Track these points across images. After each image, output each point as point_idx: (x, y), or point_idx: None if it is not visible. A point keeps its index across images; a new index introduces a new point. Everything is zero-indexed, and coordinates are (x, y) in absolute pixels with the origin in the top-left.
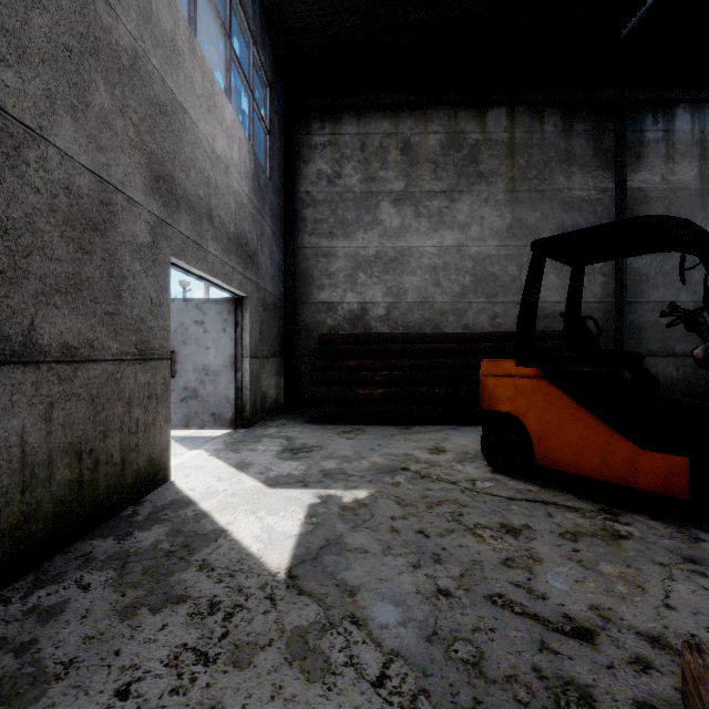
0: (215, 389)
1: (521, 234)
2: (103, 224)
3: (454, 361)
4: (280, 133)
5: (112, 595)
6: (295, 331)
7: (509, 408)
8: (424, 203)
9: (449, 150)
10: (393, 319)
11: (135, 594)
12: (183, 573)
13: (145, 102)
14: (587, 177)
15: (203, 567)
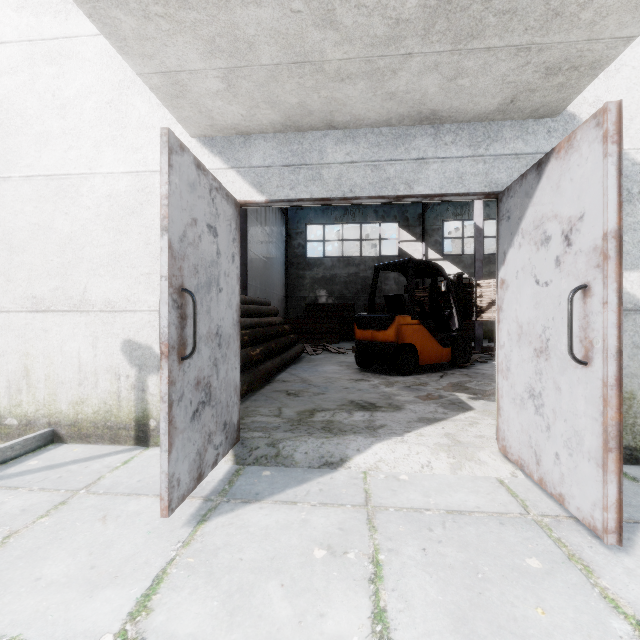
0: (226, 373)
1: None
2: None
3: (256, 320)
4: None
5: None
6: None
7: (411, 340)
8: None
9: None
10: None
11: None
12: None
13: None
14: None
15: None
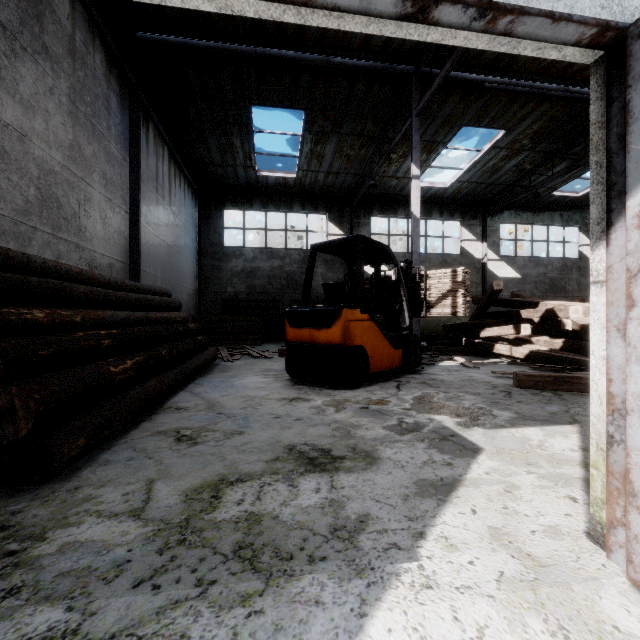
0: None
1: (80, 162)
2: None
3: (138, 314)
4: None
5: None
6: None
7: (360, 342)
8: None
9: None
10: None
11: None
12: None
13: None
14: (118, 139)
15: None
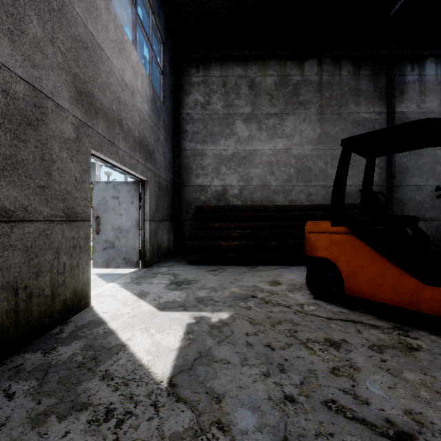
0: (126, 242)
1: (326, 141)
2: (36, 121)
3: (284, 223)
4: (170, 75)
5: (30, 403)
6: (180, 204)
7: (326, 254)
8: (264, 121)
9: (280, 86)
10: (244, 196)
11: (48, 402)
12: (89, 382)
13: (71, 38)
14: (369, 105)
15: (105, 377)
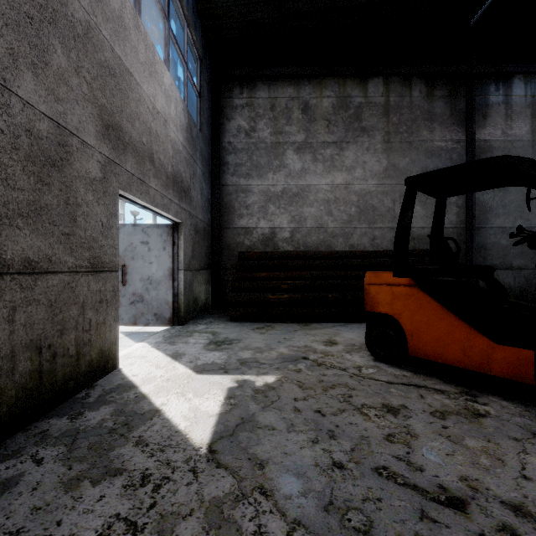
0: (157, 294)
1: (394, 175)
2: (60, 161)
3: (343, 273)
4: (209, 97)
5: (60, 468)
6: (220, 250)
7: (387, 310)
8: (320, 151)
9: (339, 110)
10: (296, 240)
11: (80, 467)
12: (122, 448)
13: (97, 65)
14: (445, 131)
15: (138, 443)
